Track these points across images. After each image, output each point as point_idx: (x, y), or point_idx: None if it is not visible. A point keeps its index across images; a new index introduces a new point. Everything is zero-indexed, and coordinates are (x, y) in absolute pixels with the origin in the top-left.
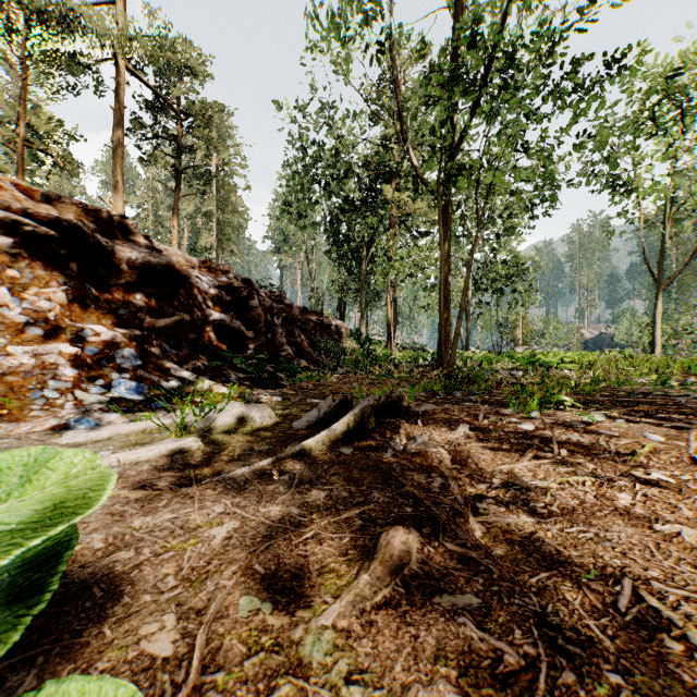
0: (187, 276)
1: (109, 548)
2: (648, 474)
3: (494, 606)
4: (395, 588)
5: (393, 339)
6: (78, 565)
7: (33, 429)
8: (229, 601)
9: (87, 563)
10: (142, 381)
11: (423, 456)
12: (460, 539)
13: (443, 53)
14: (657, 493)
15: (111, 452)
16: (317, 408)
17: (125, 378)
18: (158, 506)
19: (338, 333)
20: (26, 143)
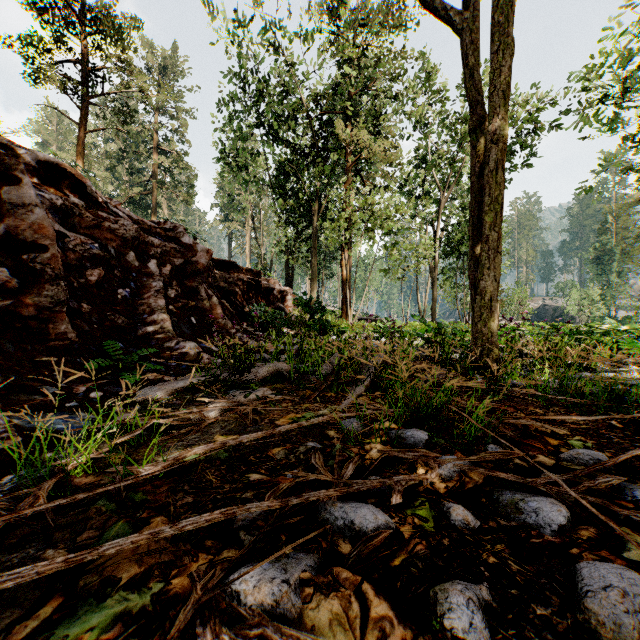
0: None
1: None
2: None
3: None
4: None
5: (349, 308)
6: None
7: None
8: None
9: None
10: None
11: None
12: None
13: None
14: None
15: None
16: None
17: None
18: None
19: (283, 301)
20: None
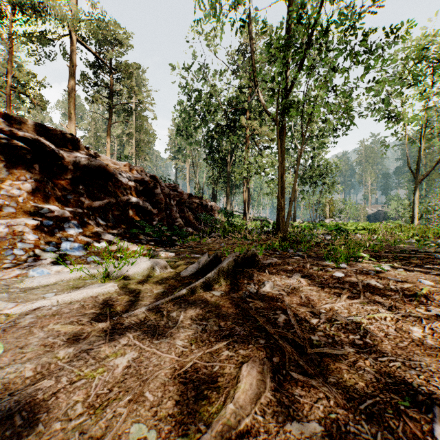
0: (113, 173)
1: (36, 376)
2: (428, 311)
3: (335, 433)
4: (255, 416)
5: (247, 214)
6: (9, 393)
7: (3, 277)
8: (122, 429)
9: (16, 391)
10: (81, 243)
11: (270, 297)
12: (301, 368)
13: (281, 27)
14: (438, 327)
15: (54, 294)
16: (197, 262)
17: (70, 241)
18: (80, 339)
19: (212, 210)
20: (12, 88)
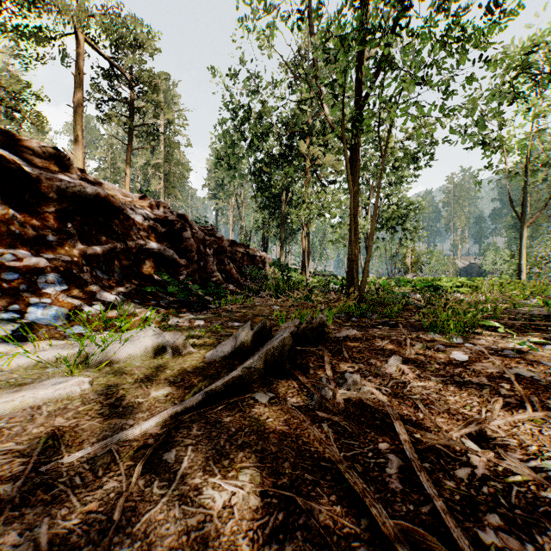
0: (121, 207)
1: None
2: None
3: None
4: None
5: (307, 267)
6: None
7: None
8: None
9: None
10: (63, 306)
11: (358, 407)
12: None
13: None
14: None
15: None
16: (234, 337)
17: (45, 303)
18: None
19: (262, 263)
20: None
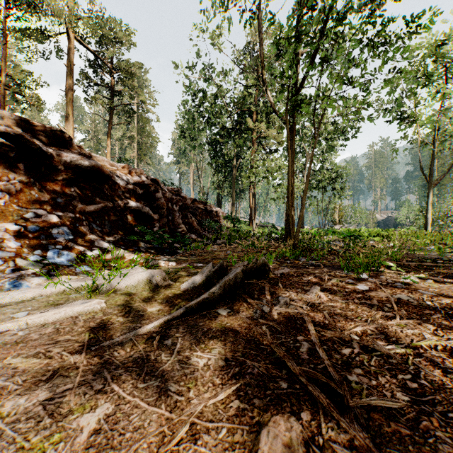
0: (110, 175)
1: None
2: None
3: None
4: None
5: (254, 220)
6: None
7: None
8: None
9: None
10: (71, 251)
11: (286, 317)
12: (344, 432)
13: (292, 15)
14: None
15: (27, 313)
16: (200, 273)
17: (59, 248)
18: (40, 381)
19: (217, 216)
20: (6, 87)
